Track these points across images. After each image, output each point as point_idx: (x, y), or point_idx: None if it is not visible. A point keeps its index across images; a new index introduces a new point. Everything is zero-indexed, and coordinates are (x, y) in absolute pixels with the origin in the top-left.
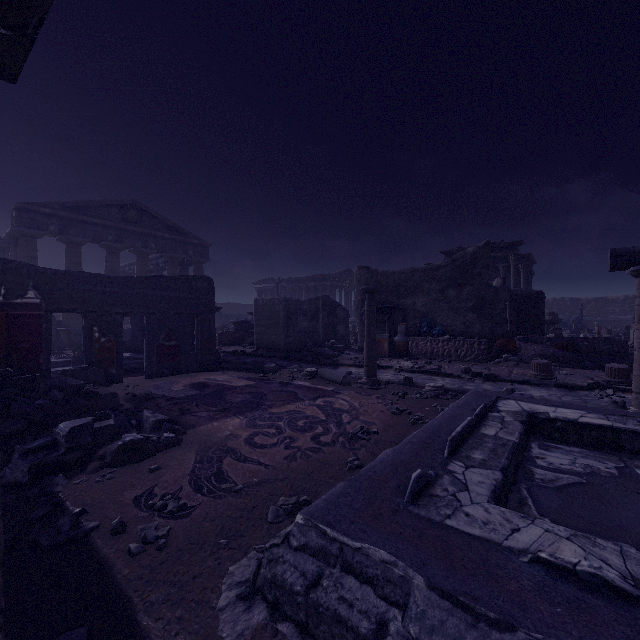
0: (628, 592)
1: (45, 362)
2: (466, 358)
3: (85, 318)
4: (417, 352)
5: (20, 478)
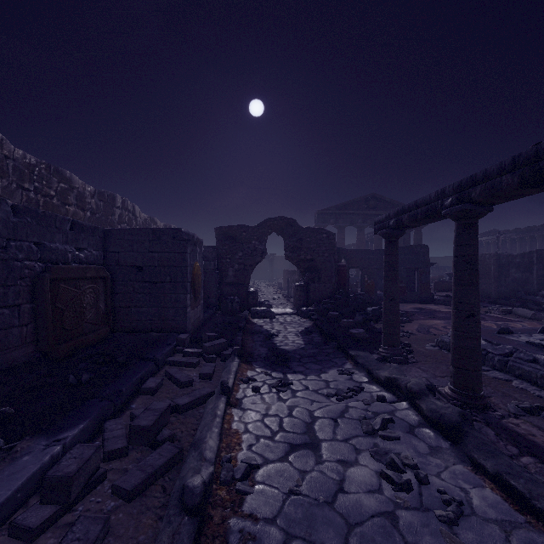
0: None
1: (347, 290)
2: None
3: (361, 271)
4: None
5: (360, 321)
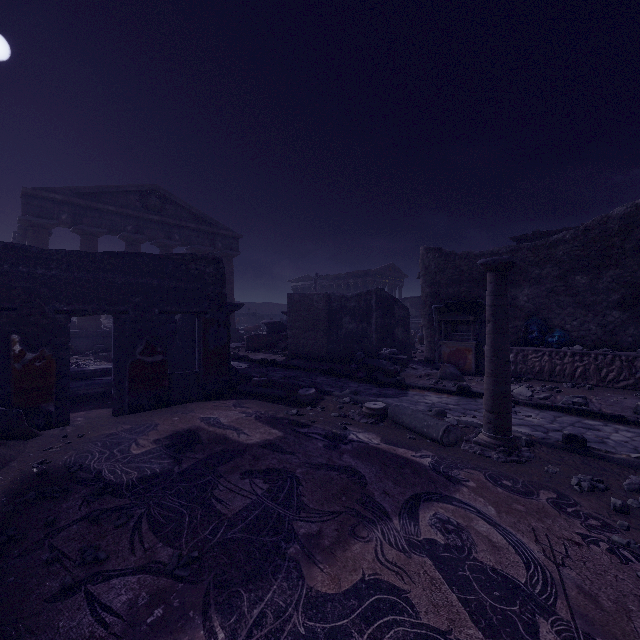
0: None
1: None
2: (618, 383)
3: None
4: (525, 369)
5: None
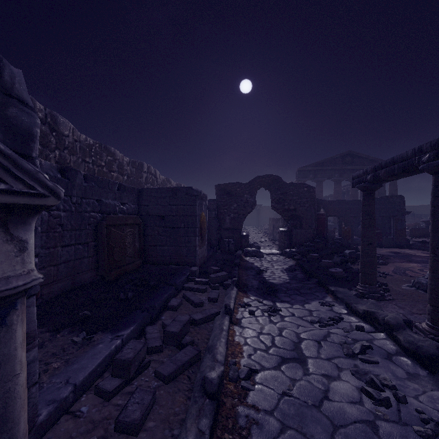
0: None
1: (325, 235)
2: None
3: (339, 219)
4: None
5: (338, 262)
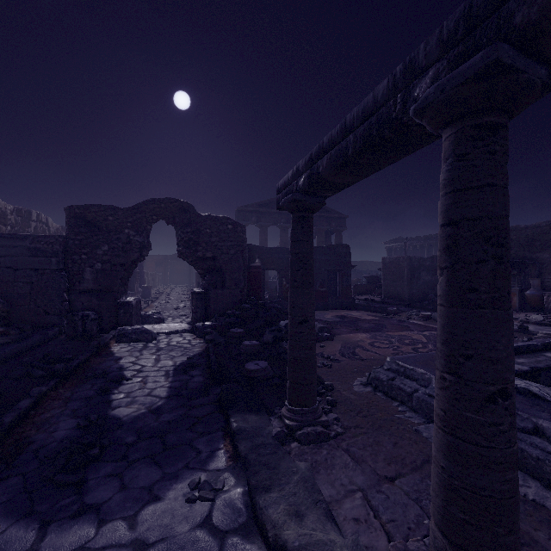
0: (539, 395)
1: (262, 296)
2: None
3: (279, 273)
4: None
5: (270, 340)
